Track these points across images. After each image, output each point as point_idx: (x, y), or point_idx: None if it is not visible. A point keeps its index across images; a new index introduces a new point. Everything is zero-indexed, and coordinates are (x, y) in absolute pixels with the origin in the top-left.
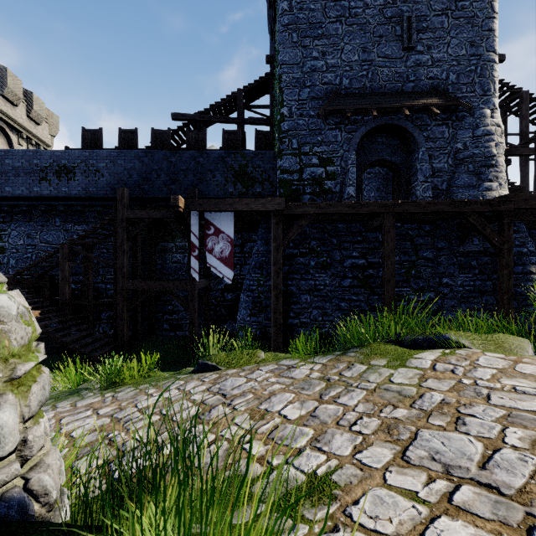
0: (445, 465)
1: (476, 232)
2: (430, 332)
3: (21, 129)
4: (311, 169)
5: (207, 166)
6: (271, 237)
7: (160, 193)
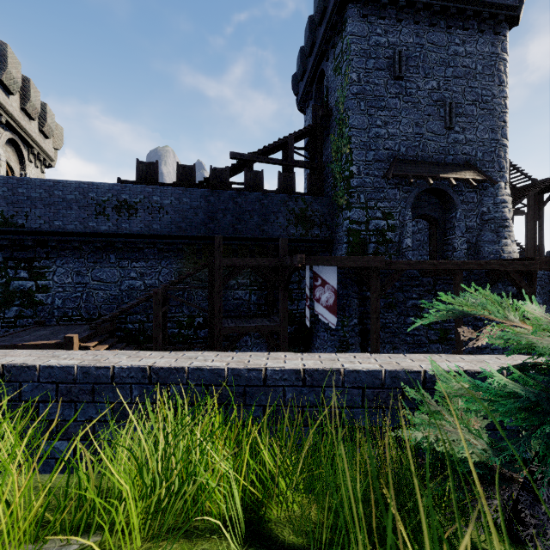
0: None
1: (500, 279)
2: None
3: (33, 144)
4: (376, 221)
5: (271, 208)
6: (370, 288)
7: (226, 233)
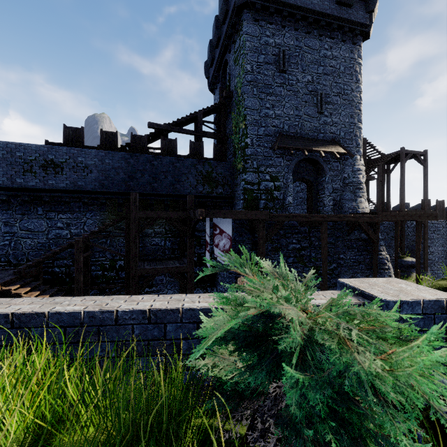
0: None
1: (356, 228)
2: None
3: None
4: (265, 183)
5: (182, 170)
6: (258, 236)
7: (144, 190)
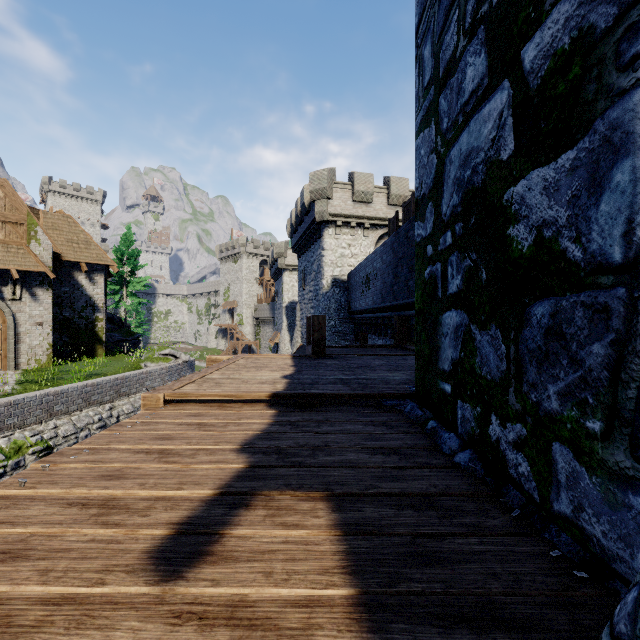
0: None
1: None
2: None
3: None
4: (463, 142)
5: None
6: None
7: (403, 297)
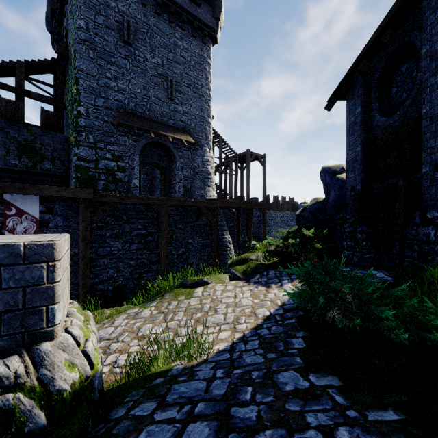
0: (217, 323)
1: (203, 214)
2: (198, 279)
3: None
4: (106, 162)
5: None
6: (80, 218)
7: None
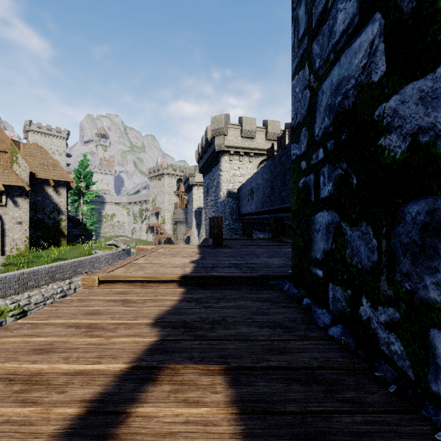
0: None
1: None
2: None
3: None
4: (334, 75)
5: None
6: None
7: (277, 204)
